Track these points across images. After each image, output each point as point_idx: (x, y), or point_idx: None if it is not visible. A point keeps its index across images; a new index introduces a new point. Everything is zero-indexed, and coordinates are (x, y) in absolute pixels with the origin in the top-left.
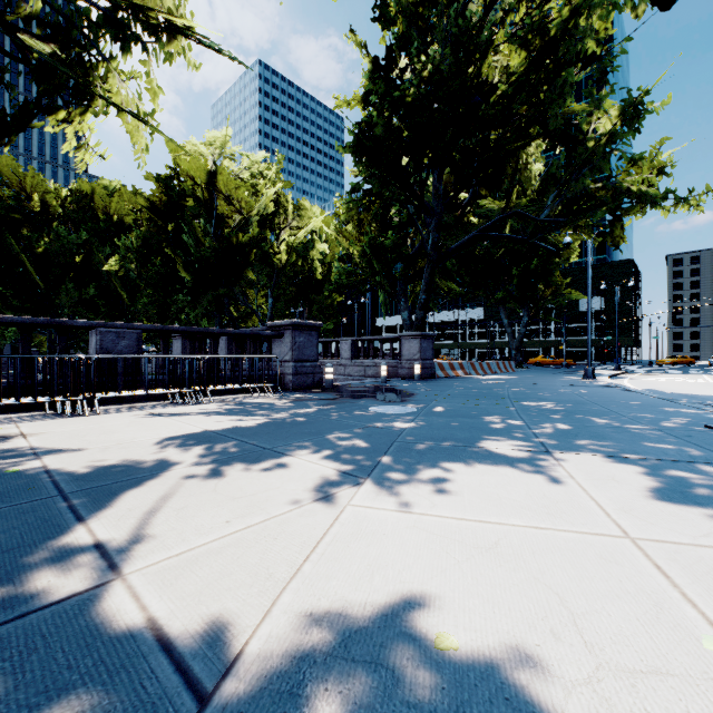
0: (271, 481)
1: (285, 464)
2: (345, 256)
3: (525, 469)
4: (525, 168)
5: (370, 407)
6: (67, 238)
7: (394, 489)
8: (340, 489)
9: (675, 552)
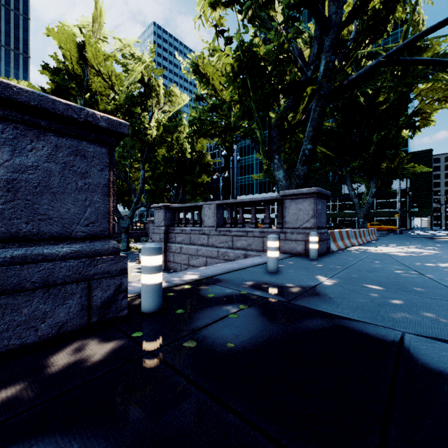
0: None
1: None
2: (208, 96)
3: None
4: (413, 10)
5: None
6: None
7: None
8: None
9: None
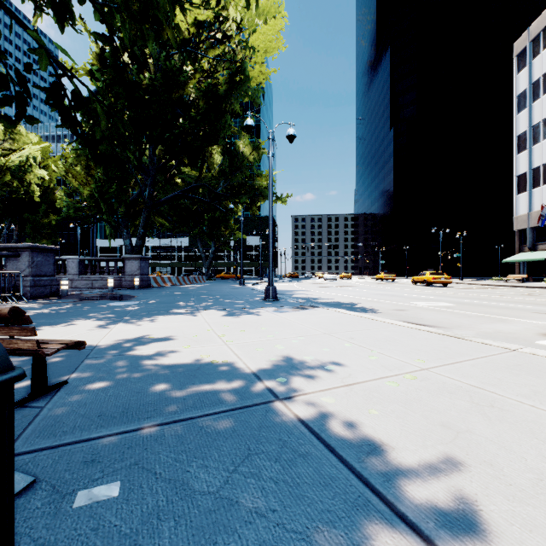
0: (70, 328)
1: (71, 324)
2: (74, 192)
3: (186, 315)
4: (210, 156)
5: (107, 303)
6: None
7: (132, 323)
8: (108, 326)
9: (216, 323)
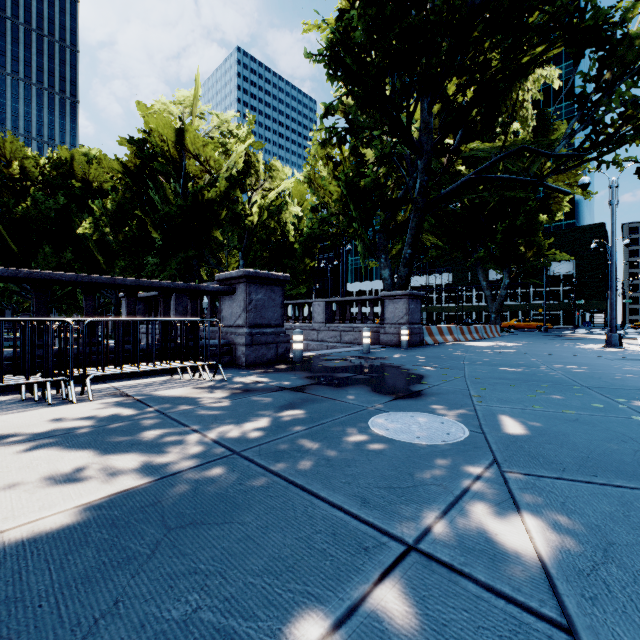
0: None
1: None
2: (319, 206)
3: None
4: (520, 108)
5: (368, 415)
6: (44, 204)
7: None
8: None
9: None
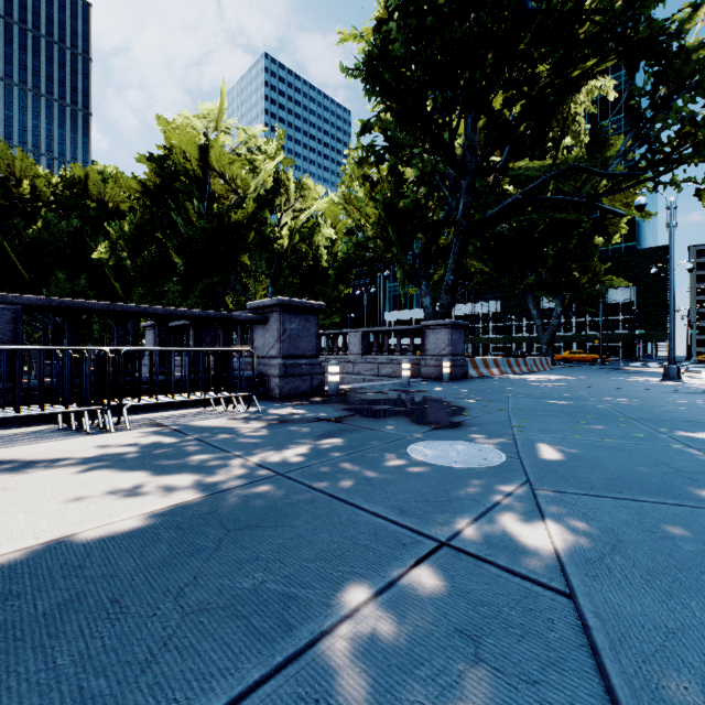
0: None
1: None
2: (355, 229)
3: None
4: (572, 123)
5: (407, 443)
6: (57, 226)
7: None
8: None
9: None
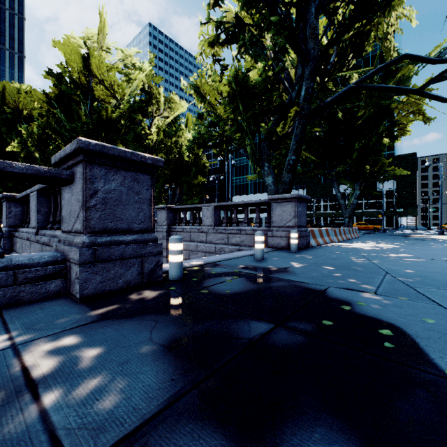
0: None
1: None
2: (207, 113)
3: None
4: (385, 37)
5: None
6: None
7: None
8: None
9: None
